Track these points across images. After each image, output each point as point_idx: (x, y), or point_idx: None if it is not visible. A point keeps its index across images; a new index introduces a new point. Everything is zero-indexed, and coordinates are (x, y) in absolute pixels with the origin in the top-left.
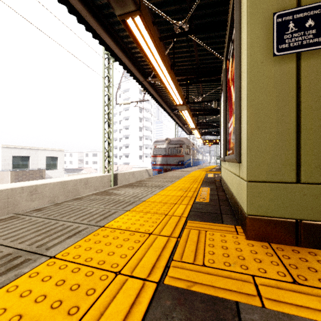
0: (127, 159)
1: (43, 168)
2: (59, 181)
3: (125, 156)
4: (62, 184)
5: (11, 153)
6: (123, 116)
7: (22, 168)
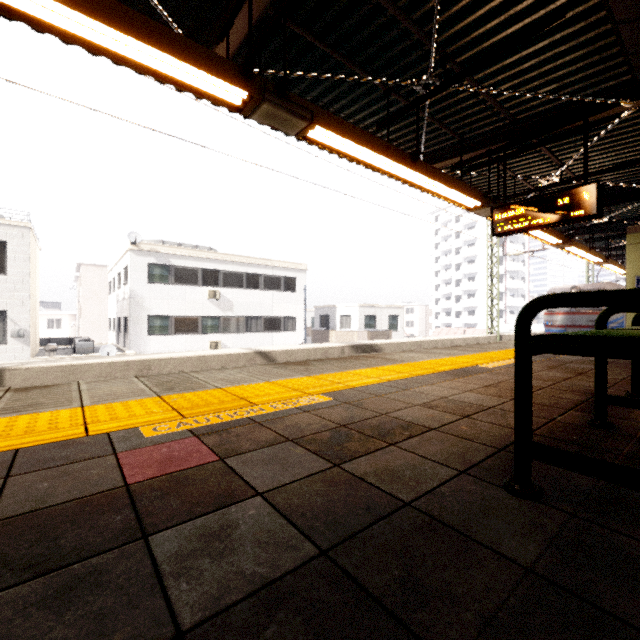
0: (472, 318)
1: (386, 329)
2: (462, 338)
3: (467, 312)
4: (464, 340)
5: (363, 312)
6: (464, 239)
7: (370, 328)
